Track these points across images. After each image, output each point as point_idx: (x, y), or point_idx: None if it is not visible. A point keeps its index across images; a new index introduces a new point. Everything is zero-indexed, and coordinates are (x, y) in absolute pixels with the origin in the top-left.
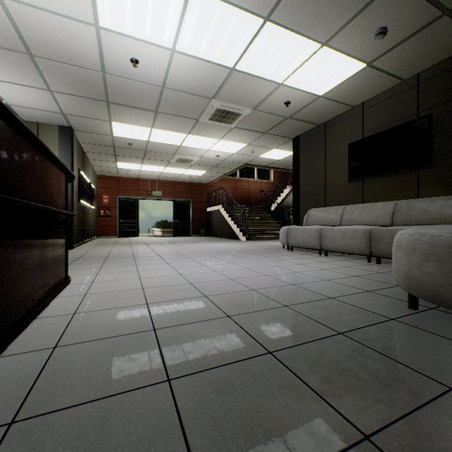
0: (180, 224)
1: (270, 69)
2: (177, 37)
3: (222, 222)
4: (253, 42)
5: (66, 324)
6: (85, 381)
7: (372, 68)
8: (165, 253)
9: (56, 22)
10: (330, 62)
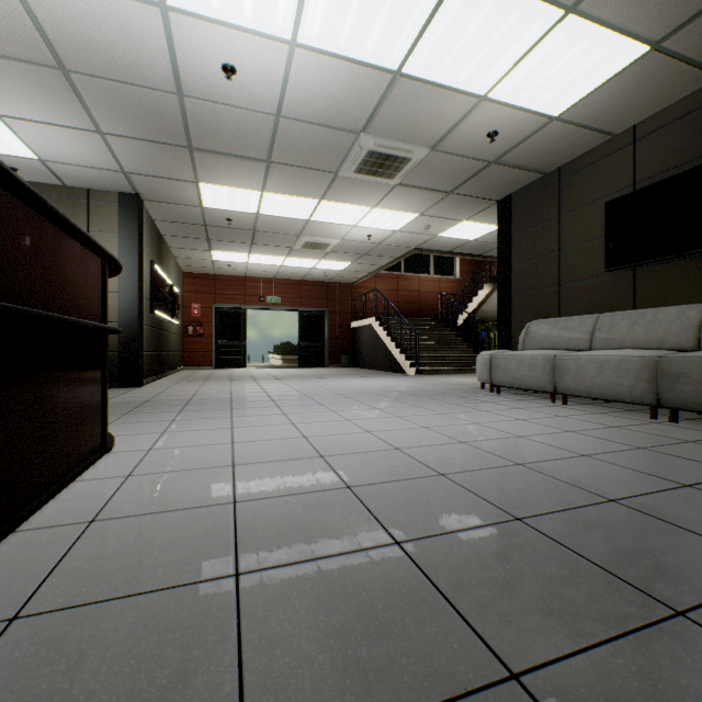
0: (309, 348)
1: (465, 69)
2: (299, 16)
3: (376, 345)
4: (435, 16)
5: (65, 550)
6: None
7: (661, 54)
8: (283, 395)
9: (97, 3)
10: (578, 47)
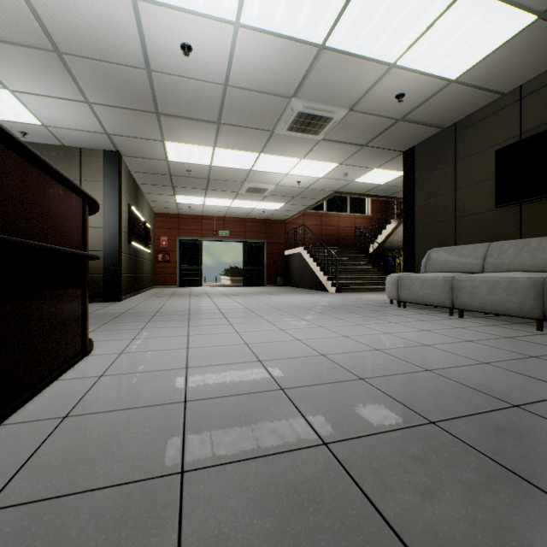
0: (252, 271)
1: (378, 41)
2: (242, 0)
3: (304, 269)
4: None
5: (39, 443)
6: None
7: (546, 22)
8: (230, 308)
9: None
10: (475, 18)
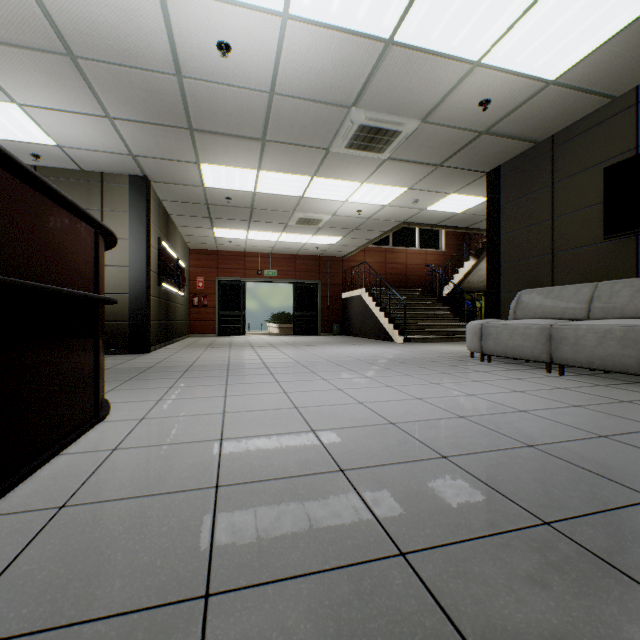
0: (303, 317)
1: (459, 33)
2: None
3: (365, 315)
4: None
5: (22, 546)
6: None
7: None
8: (277, 362)
9: None
10: (583, 0)
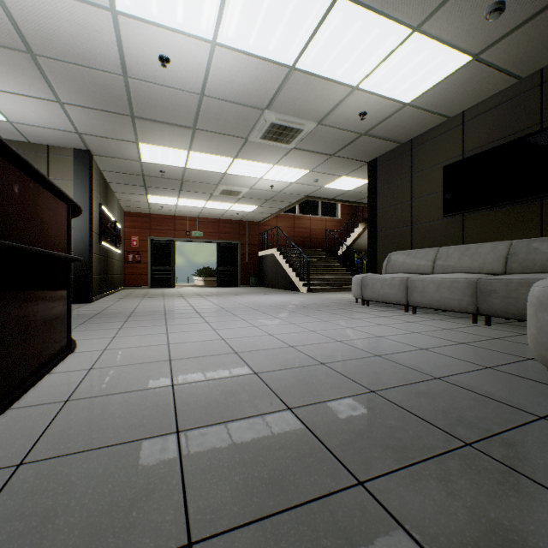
0: (226, 271)
1: (342, 67)
2: (219, 23)
3: (277, 270)
4: (319, 29)
5: (50, 420)
6: (45, 544)
7: (479, 63)
8: (205, 308)
9: (60, 6)
10: (422, 55)
